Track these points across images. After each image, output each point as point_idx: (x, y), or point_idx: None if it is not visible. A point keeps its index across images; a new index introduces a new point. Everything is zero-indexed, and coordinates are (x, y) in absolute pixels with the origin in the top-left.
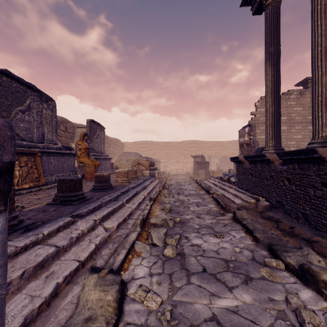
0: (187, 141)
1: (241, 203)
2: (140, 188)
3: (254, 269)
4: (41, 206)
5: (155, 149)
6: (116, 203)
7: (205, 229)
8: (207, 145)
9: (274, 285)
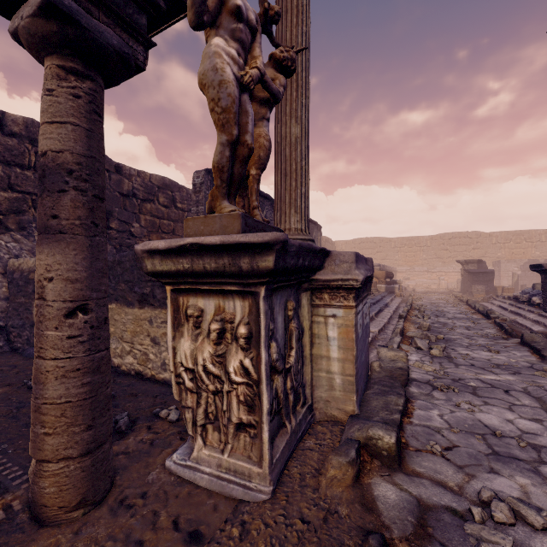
0: (449, 235)
1: (542, 331)
2: (382, 305)
3: (527, 371)
4: None
5: (386, 251)
6: None
7: (476, 346)
8: (492, 239)
9: (543, 378)
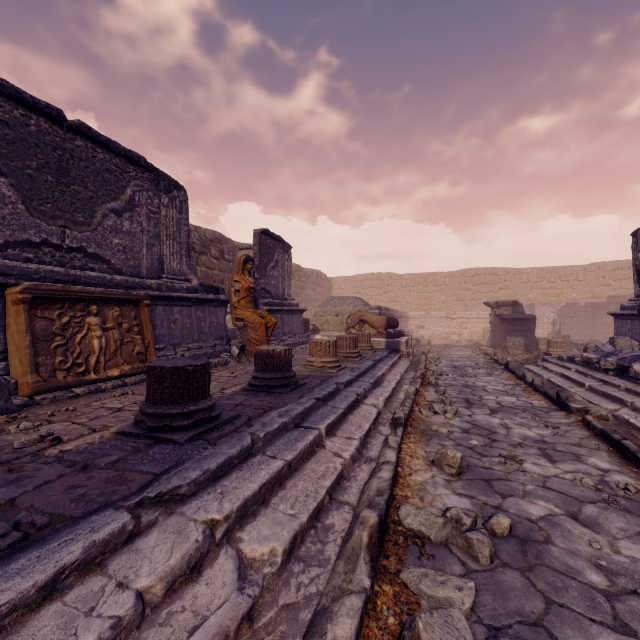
0: (471, 271)
1: None
2: (365, 385)
3: None
4: (96, 441)
5: (395, 291)
6: (297, 439)
7: None
8: (523, 277)
9: None
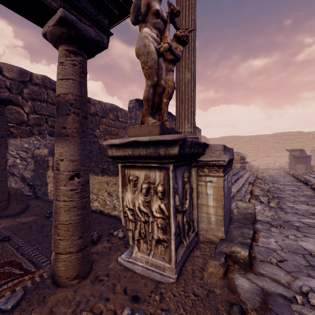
0: (280, 133)
1: None
2: (238, 176)
3: None
4: None
5: (240, 144)
6: None
7: (299, 202)
8: (310, 136)
9: None
